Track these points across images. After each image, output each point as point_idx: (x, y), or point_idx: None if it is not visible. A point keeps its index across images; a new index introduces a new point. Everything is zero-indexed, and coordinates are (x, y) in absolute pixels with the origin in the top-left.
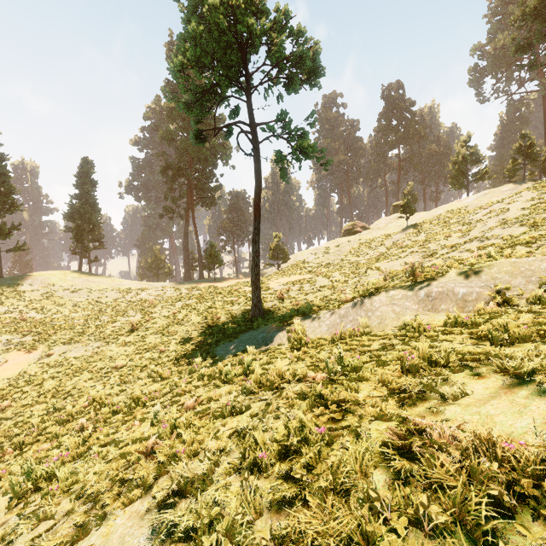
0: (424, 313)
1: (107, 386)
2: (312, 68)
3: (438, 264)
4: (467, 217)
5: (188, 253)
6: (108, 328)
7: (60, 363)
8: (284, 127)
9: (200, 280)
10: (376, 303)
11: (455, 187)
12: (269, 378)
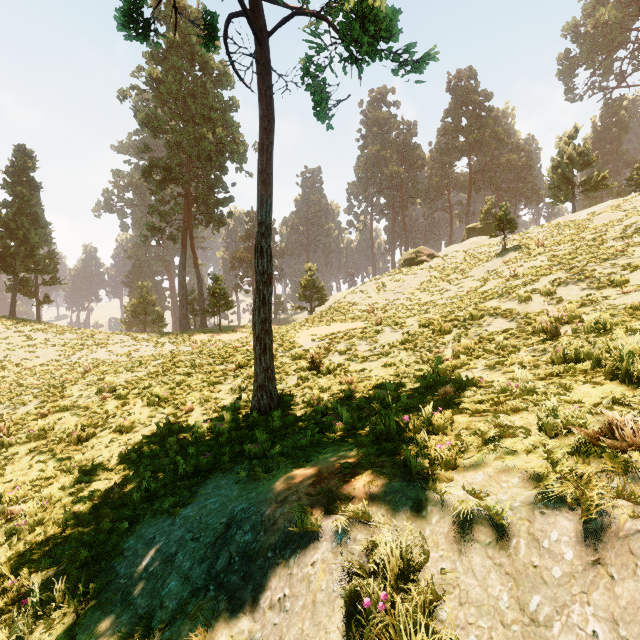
0: None
1: None
2: None
3: None
4: (611, 231)
5: (185, 292)
6: None
7: None
8: None
9: (201, 329)
10: None
11: (559, 199)
12: None
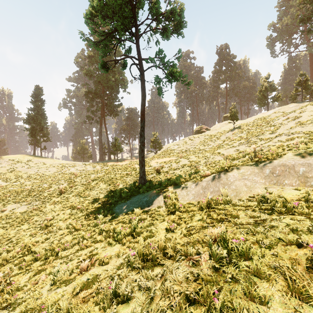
0: (271, 186)
1: (38, 235)
2: (179, 21)
3: (274, 149)
4: (271, 122)
5: (101, 144)
6: (45, 191)
7: (9, 217)
8: (160, 60)
9: (109, 160)
10: (231, 177)
11: (261, 105)
12: (151, 252)
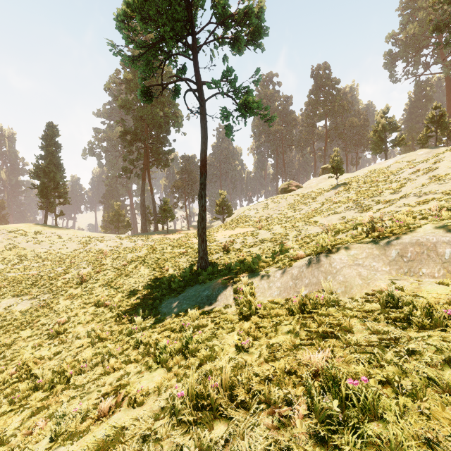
0: (400, 277)
1: (44, 347)
2: (257, 27)
3: (402, 218)
4: (391, 177)
5: (144, 209)
6: (59, 279)
7: (4, 318)
8: (229, 84)
9: (155, 232)
10: (336, 262)
11: (376, 152)
12: (210, 393)
